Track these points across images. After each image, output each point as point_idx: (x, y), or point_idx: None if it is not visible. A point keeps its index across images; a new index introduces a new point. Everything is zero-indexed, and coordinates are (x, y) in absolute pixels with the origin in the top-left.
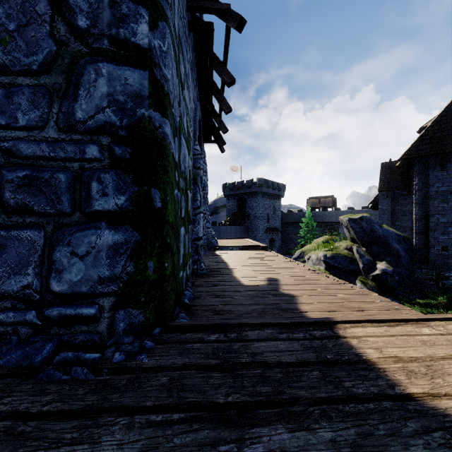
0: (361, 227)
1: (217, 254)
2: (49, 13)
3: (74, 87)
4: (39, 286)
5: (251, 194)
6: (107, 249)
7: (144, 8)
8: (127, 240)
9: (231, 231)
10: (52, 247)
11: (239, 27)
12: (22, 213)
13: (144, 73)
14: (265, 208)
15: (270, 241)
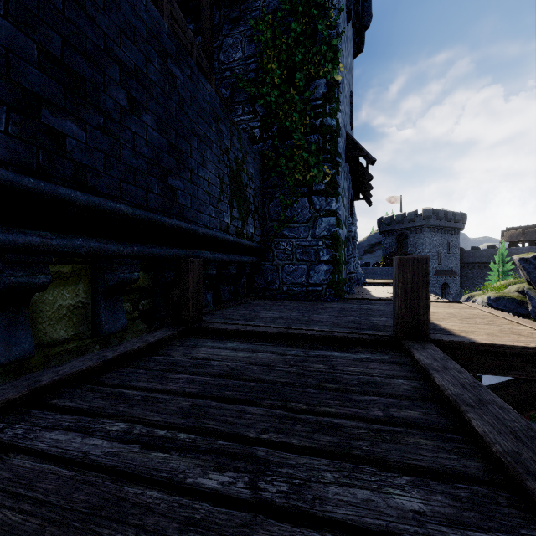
0: (535, 268)
1: (364, 287)
2: (308, 206)
3: (315, 226)
4: (306, 281)
5: (415, 229)
6: (324, 271)
7: (334, 198)
8: (329, 269)
9: (387, 273)
10: (309, 270)
11: (372, 163)
12: (302, 261)
13: (334, 218)
14: (435, 245)
15: (443, 286)
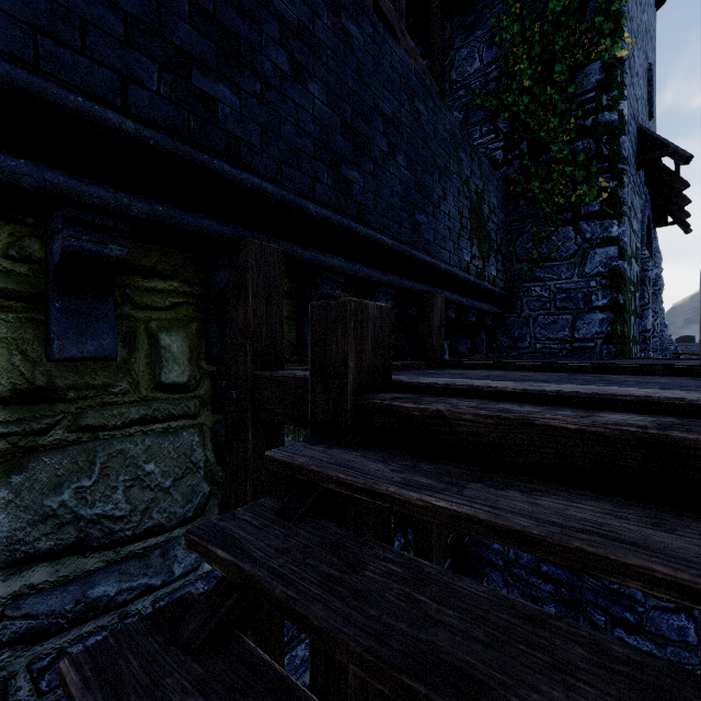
0: None
1: None
2: (574, 236)
3: (584, 261)
4: (570, 335)
5: None
6: (599, 321)
7: (615, 220)
8: (607, 317)
9: None
10: (575, 321)
11: (686, 162)
12: (563, 310)
13: (615, 247)
14: None
15: None
